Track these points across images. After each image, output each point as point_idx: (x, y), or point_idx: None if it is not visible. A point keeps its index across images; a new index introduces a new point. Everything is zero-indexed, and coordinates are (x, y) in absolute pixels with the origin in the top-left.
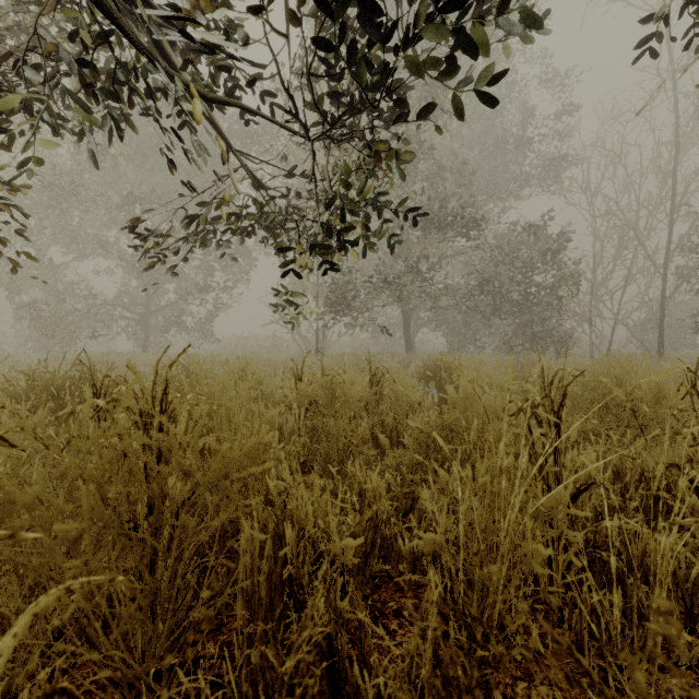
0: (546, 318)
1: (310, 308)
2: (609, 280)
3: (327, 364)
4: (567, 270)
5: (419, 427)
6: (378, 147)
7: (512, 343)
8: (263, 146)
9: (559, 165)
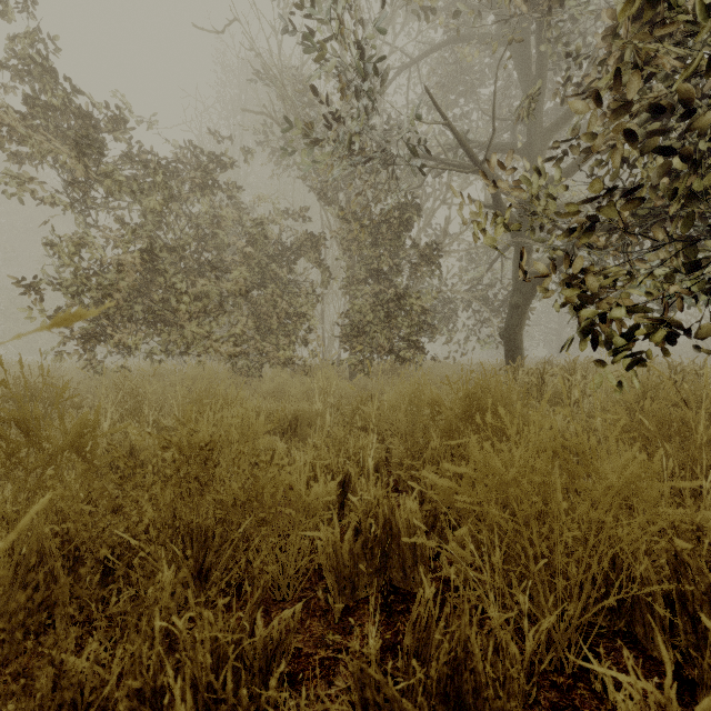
0: None
1: None
2: None
3: None
4: None
5: None
6: None
7: None
8: None
9: None
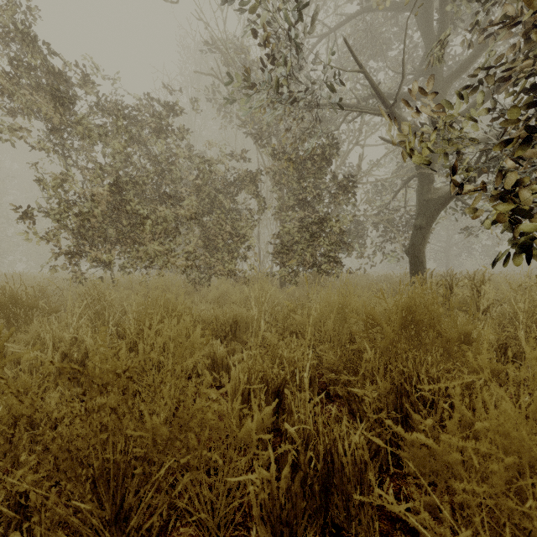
0: None
1: None
2: None
3: None
4: None
5: None
6: None
7: None
8: None
9: None
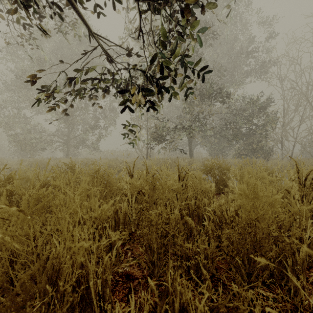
0: (259, 141)
1: (144, 136)
2: (292, 122)
3: (151, 163)
4: (271, 116)
5: (214, 210)
6: (188, 2)
7: (242, 153)
8: (122, 60)
9: (265, 66)
